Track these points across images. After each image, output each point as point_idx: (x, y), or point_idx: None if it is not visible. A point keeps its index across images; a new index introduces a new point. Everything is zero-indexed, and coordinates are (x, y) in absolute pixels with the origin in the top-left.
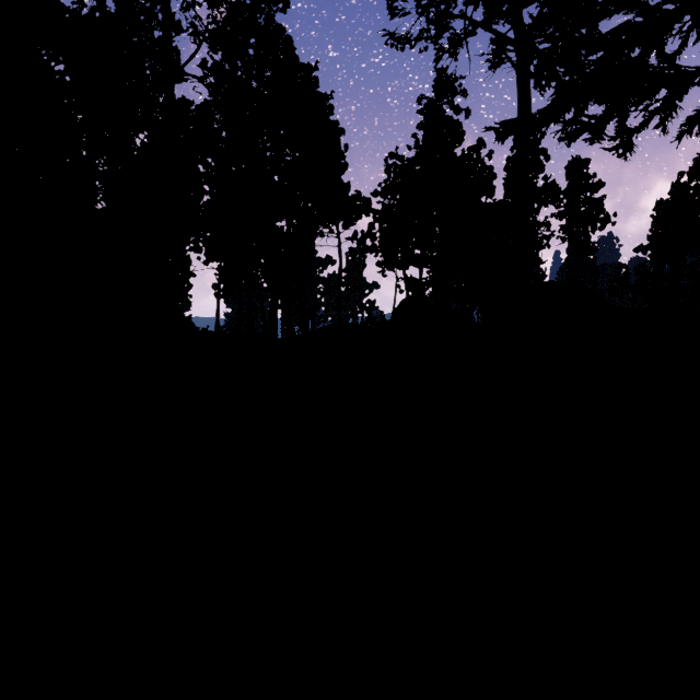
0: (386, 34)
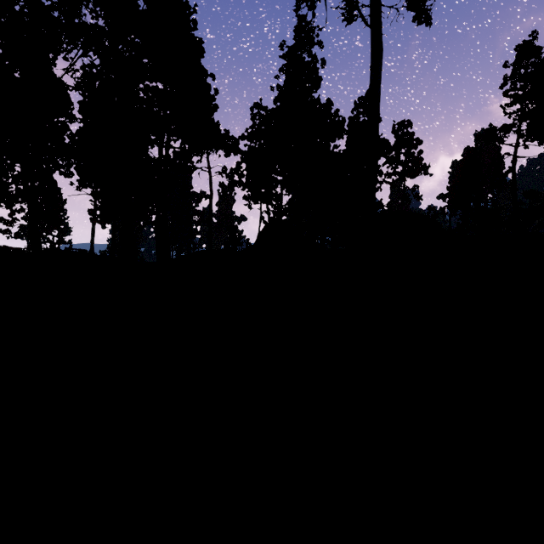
0: None
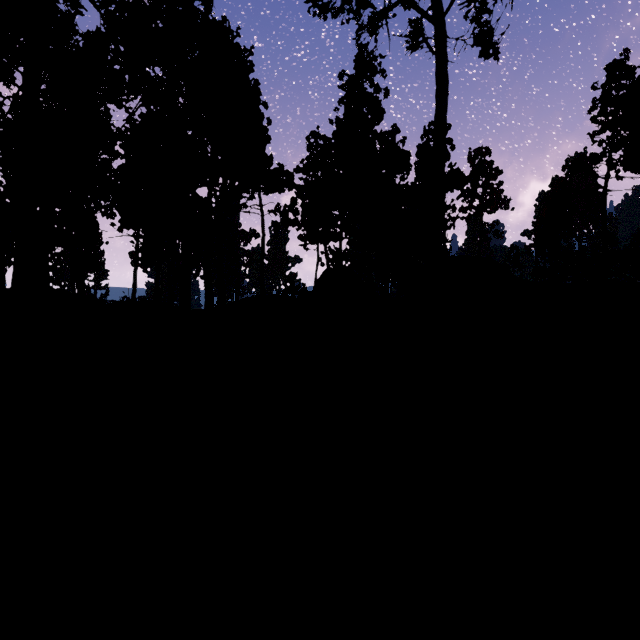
0: (309, 1)
